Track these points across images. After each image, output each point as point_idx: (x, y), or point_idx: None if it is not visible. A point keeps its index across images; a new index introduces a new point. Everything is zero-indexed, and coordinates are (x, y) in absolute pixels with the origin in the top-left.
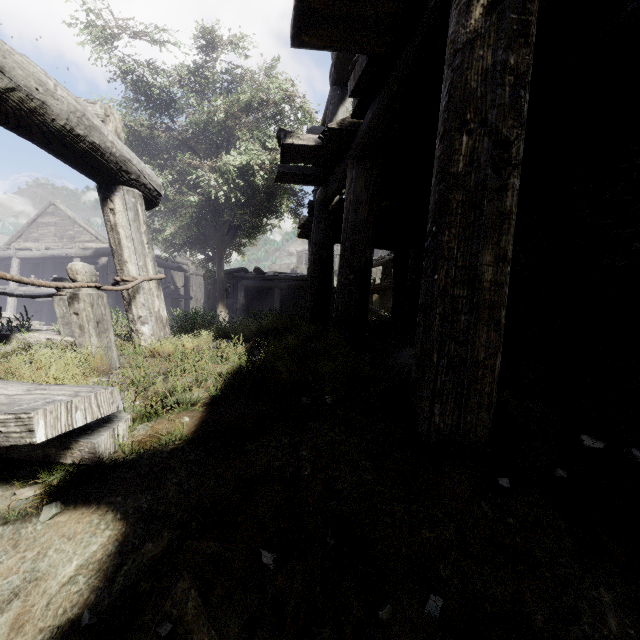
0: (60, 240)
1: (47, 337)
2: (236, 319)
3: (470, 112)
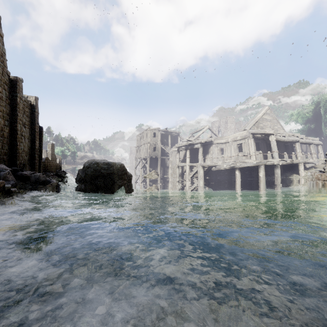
0: None
1: None
2: None
3: None
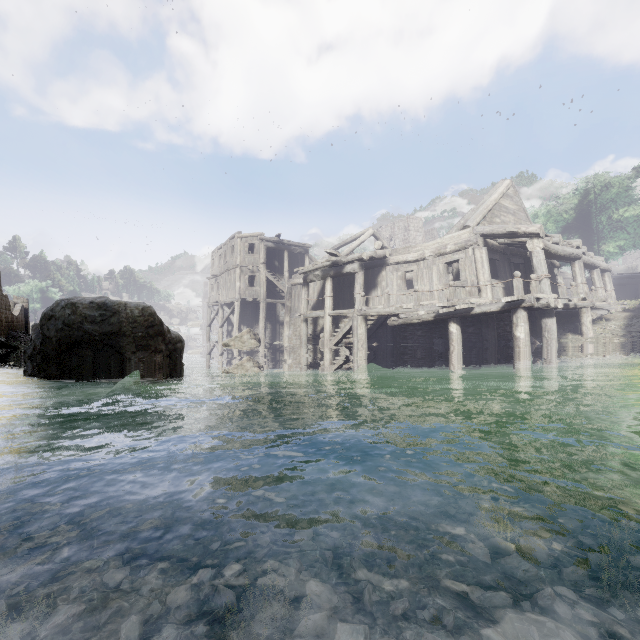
0: None
1: None
2: None
3: None
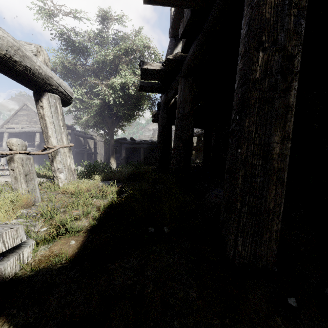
0: (29, 123)
1: (5, 180)
2: (120, 164)
3: (265, 35)
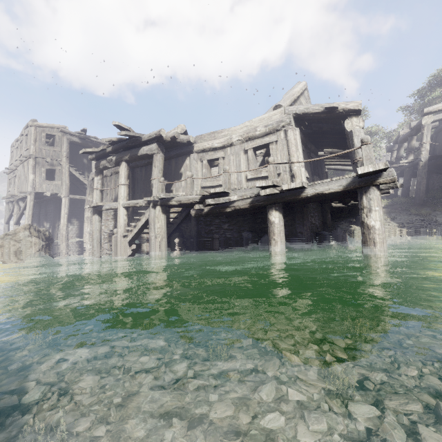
0: None
1: None
2: None
3: (419, 175)
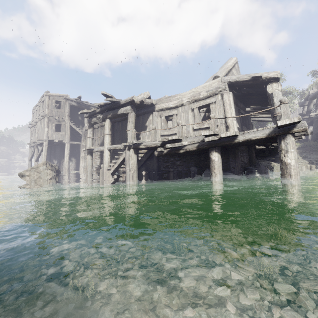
0: None
1: None
2: None
3: None
